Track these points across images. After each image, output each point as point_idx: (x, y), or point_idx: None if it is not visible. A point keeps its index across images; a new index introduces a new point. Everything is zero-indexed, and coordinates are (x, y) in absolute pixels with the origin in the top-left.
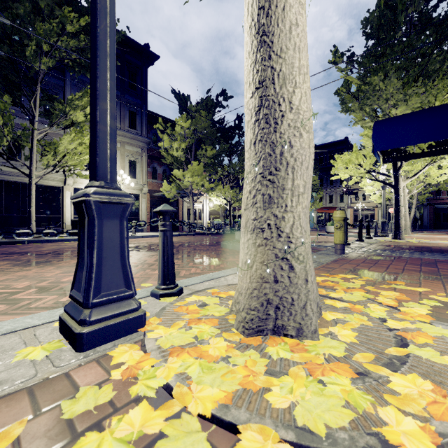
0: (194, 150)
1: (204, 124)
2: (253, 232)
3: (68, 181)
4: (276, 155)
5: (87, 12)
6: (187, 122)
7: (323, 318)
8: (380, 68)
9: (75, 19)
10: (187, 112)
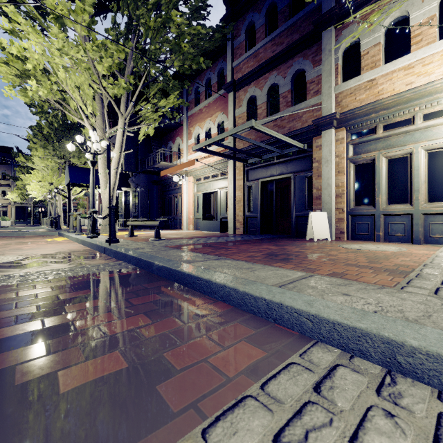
0: None
1: None
2: None
3: None
4: None
5: None
6: None
7: None
8: (70, 138)
9: None
10: None
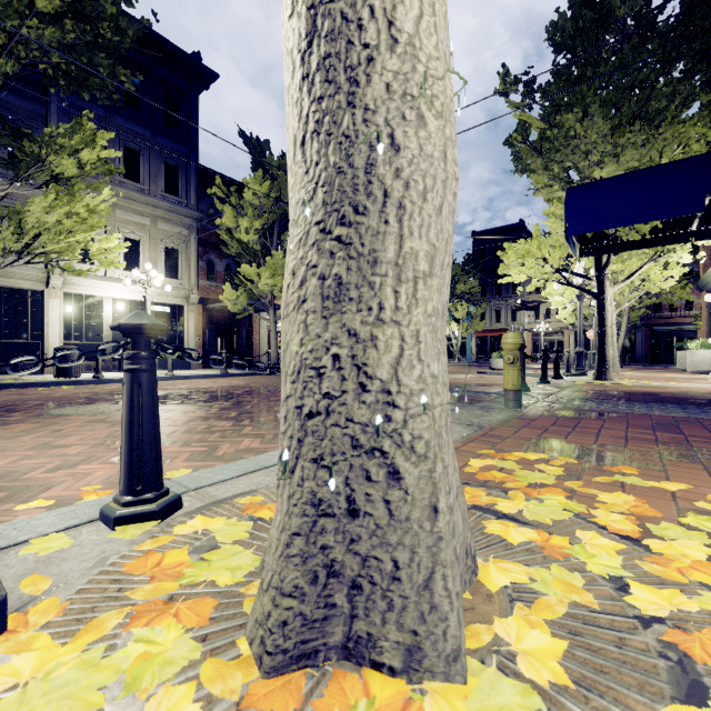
0: (277, 233)
1: None
2: (296, 378)
3: (54, 281)
4: (355, 172)
5: None
6: (263, 185)
7: (481, 582)
8: (577, 100)
9: None
10: (264, 169)
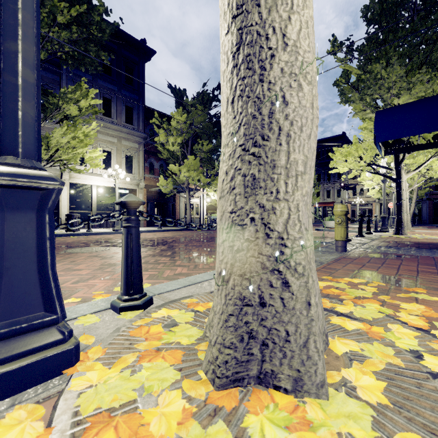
0: (190, 145)
1: (200, 119)
2: (229, 231)
3: (64, 176)
4: (263, 117)
5: (78, 2)
6: (183, 116)
7: (331, 349)
8: (382, 55)
9: (65, 9)
10: (183, 106)
